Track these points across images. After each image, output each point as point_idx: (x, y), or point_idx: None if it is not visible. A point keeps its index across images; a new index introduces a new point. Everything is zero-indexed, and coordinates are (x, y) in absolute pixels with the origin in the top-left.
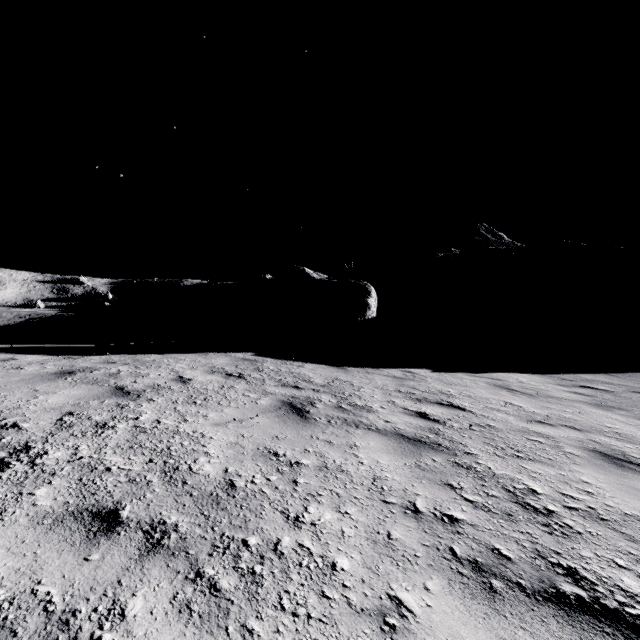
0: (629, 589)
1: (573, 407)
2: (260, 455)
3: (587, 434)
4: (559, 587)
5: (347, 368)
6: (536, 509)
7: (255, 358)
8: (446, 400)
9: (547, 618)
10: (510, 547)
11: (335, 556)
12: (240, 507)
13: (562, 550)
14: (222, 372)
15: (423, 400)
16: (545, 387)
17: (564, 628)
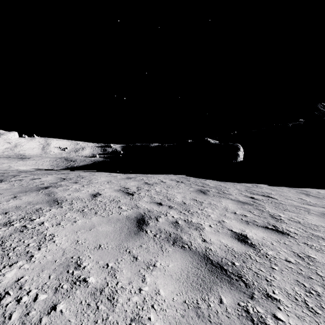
0: (289, 230)
1: None
2: (191, 199)
3: None
4: (268, 226)
5: (225, 182)
6: (276, 218)
7: (186, 177)
8: (267, 195)
9: (259, 228)
10: (259, 221)
11: (210, 215)
12: (187, 206)
13: (276, 224)
14: (175, 180)
15: (255, 194)
16: None
17: (262, 229)
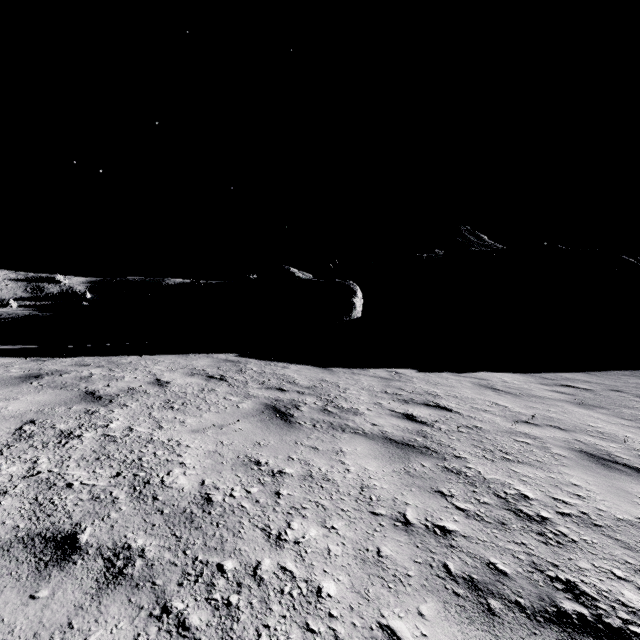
0: (631, 604)
1: (556, 406)
2: (240, 464)
3: (572, 434)
4: (560, 605)
5: (333, 369)
6: (529, 516)
7: (238, 359)
8: (433, 401)
9: None
10: (506, 560)
11: (320, 579)
12: (216, 525)
13: (559, 562)
14: (203, 374)
15: (410, 401)
16: (528, 386)
17: None
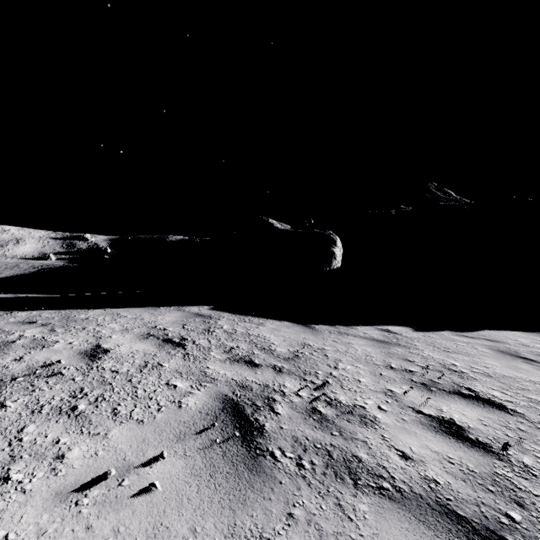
0: None
1: None
2: None
3: None
4: None
5: (315, 326)
6: None
7: (210, 313)
8: (464, 385)
9: None
10: None
11: None
12: None
13: None
14: (160, 336)
15: (432, 387)
16: None
17: None
